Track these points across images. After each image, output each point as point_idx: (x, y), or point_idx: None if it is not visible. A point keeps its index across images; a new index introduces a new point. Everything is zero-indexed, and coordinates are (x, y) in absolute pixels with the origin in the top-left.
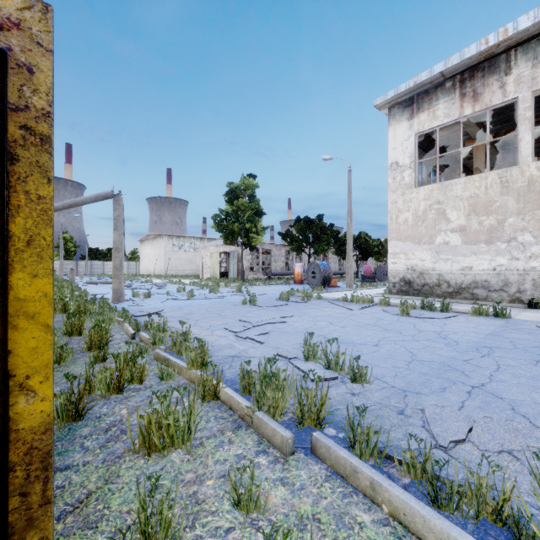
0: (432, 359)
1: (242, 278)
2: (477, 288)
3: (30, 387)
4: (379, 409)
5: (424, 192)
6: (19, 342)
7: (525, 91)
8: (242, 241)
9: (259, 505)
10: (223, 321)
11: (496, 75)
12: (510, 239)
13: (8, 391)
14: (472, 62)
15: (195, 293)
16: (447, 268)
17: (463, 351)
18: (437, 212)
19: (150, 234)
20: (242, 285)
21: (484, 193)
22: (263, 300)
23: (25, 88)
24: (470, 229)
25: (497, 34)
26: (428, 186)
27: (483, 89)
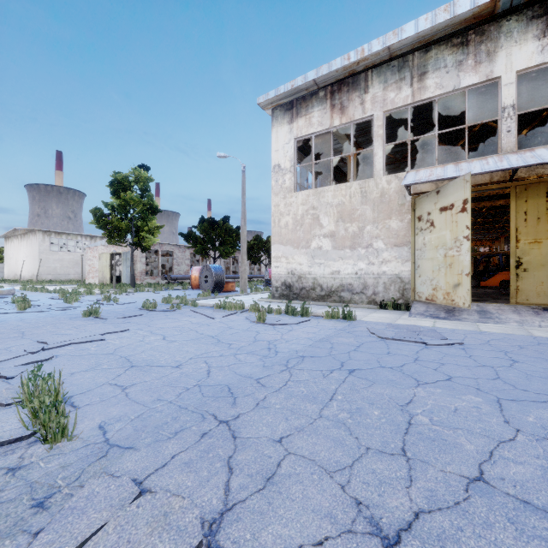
0: (220, 382)
1: (132, 283)
2: (344, 291)
3: None
4: (8, 501)
5: (302, 197)
6: None
7: (378, 110)
8: (132, 241)
9: None
10: (10, 343)
11: (358, 92)
12: (368, 245)
13: None
14: (339, 76)
15: (41, 303)
16: (321, 272)
17: (270, 365)
18: (312, 217)
19: (18, 228)
20: (126, 292)
21: (349, 201)
22: (123, 310)
23: None
24: (338, 234)
25: (356, 52)
26: (305, 191)
27: (348, 103)
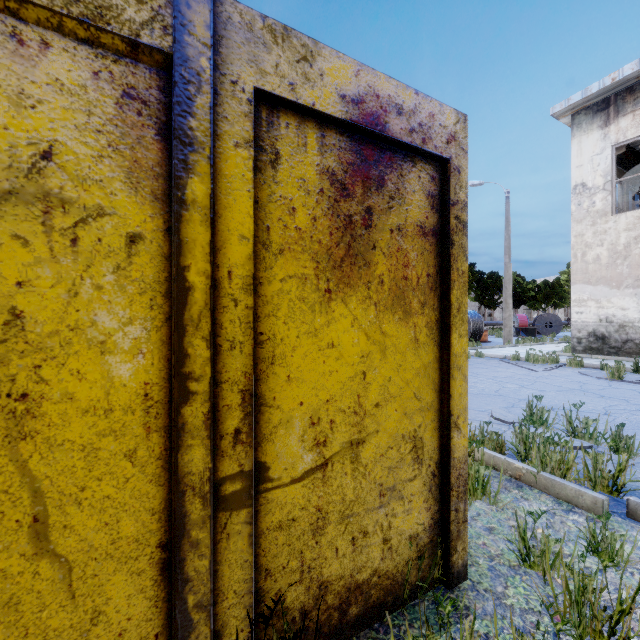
0: None
1: None
2: None
3: (458, 425)
4: None
5: (627, 221)
6: (454, 388)
7: None
8: None
9: (621, 554)
10: None
11: None
12: None
13: (450, 426)
14: None
15: None
16: None
17: None
18: None
19: None
20: None
21: None
22: None
23: (456, 186)
24: None
25: None
26: (632, 213)
27: None
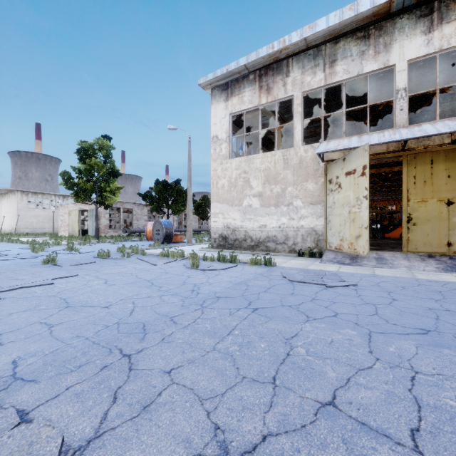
0: (138, 320)
1: (96, 235)
2: (270, 242)
3: None
4: None
5: (236, 163)
6: None
7: (297, 91)
8: (97, 200)
9: None
10: None
11: (281, 75)
12: (289, 203)
13: None
14: (265, 62)
15: (12, 252)
16: (251, 226)
17: (188, 305)
18: (244, 180)
19: (0, 189)
20: (89, 243)
21: (274, 167)
22: (80, 258)
23: None
24: (265, 194)
25: (279, 42)
26: (238, 158)
27: (273, 85)
